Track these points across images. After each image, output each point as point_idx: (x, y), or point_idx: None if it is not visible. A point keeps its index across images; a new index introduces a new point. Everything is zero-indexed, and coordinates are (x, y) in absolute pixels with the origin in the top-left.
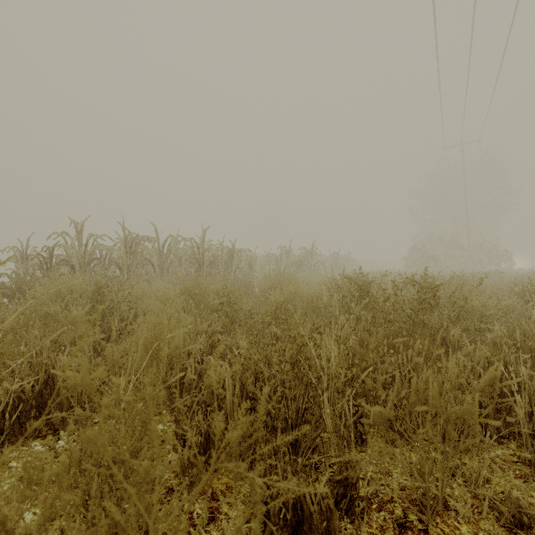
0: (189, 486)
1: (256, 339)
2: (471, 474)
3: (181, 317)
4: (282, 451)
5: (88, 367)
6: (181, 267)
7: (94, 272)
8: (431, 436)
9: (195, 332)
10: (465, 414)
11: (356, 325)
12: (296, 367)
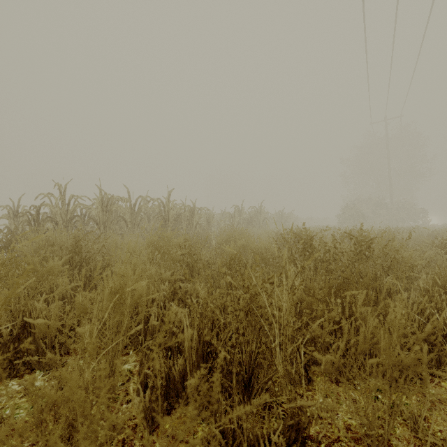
0: (150, 426)
1: (212, 289)
2: (409, 412)
3: (147, 267)
4: (237, 399)
5: (58, 315)
6: (150, 223)
7: (75, 227)
8: (381, 386)
9: (159, 280)
10: (412, 363)
11: (301, 274)
12: (249, 315)
